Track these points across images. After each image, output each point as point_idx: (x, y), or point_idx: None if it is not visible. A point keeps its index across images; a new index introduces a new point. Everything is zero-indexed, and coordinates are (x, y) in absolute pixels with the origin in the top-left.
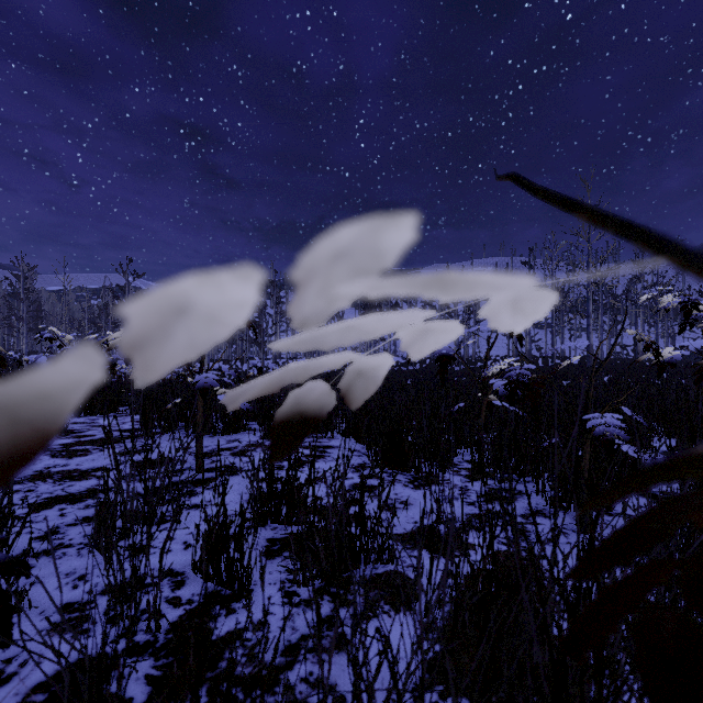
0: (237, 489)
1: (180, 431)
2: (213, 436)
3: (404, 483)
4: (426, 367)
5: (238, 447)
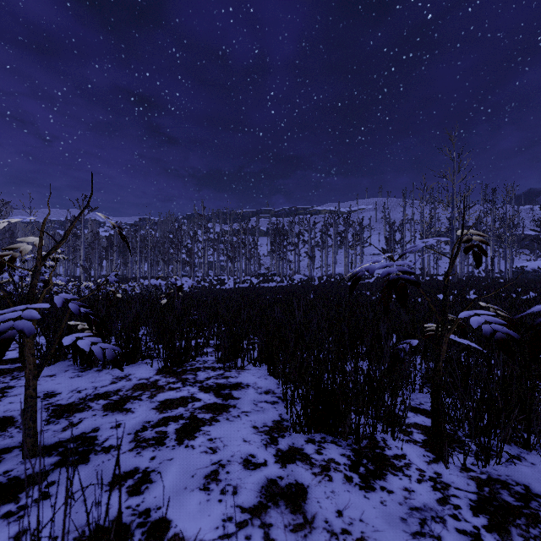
0: (60, 515)
1: (68, 361)
2: (101, 370)
3: (345, 472)
4: (324, 283)
5: (121, 391)
